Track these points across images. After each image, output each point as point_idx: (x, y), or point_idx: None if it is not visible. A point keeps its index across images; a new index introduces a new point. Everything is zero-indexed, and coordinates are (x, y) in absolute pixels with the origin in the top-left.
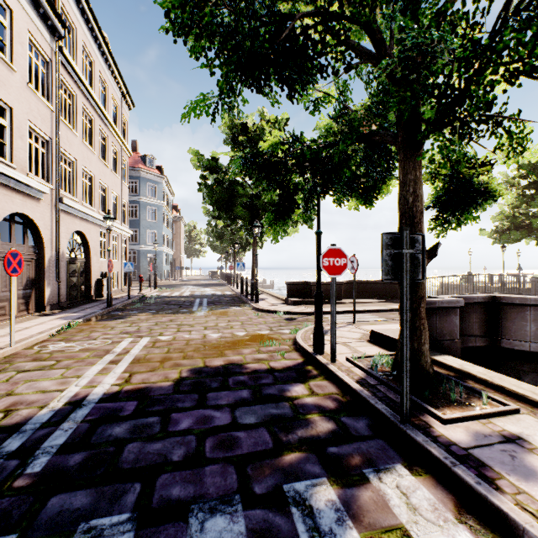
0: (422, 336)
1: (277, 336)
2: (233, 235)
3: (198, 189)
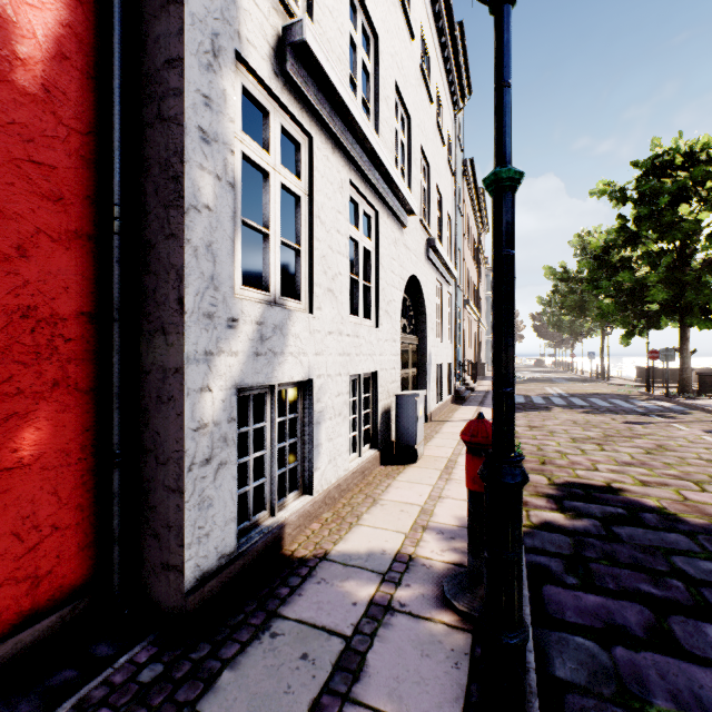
0: (686, 380)
1: (626, 391)
2: (572, 324)
3: (551, 296)
